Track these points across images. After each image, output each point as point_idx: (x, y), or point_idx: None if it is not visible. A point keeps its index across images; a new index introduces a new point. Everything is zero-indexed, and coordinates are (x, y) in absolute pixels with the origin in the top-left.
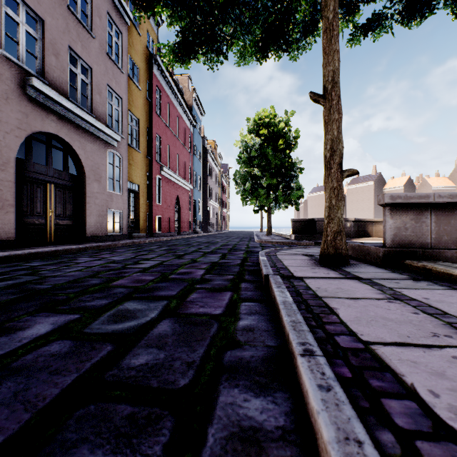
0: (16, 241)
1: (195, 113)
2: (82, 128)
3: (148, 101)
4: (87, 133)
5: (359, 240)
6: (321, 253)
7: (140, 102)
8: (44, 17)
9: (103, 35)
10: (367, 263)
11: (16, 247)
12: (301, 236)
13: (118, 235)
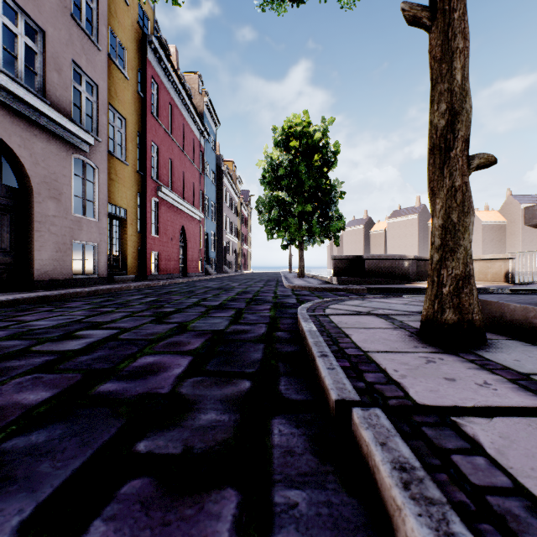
0: None
1: (207, 123)
2: (26, 118)
3: (141, 96)
4: (35, 126)
5: (421, 284)
6: (426, 320)
7: (127, 96)
8: None
9: None
10: (514, 339)
11: None
12: (346, 279)
13: (90, 278)
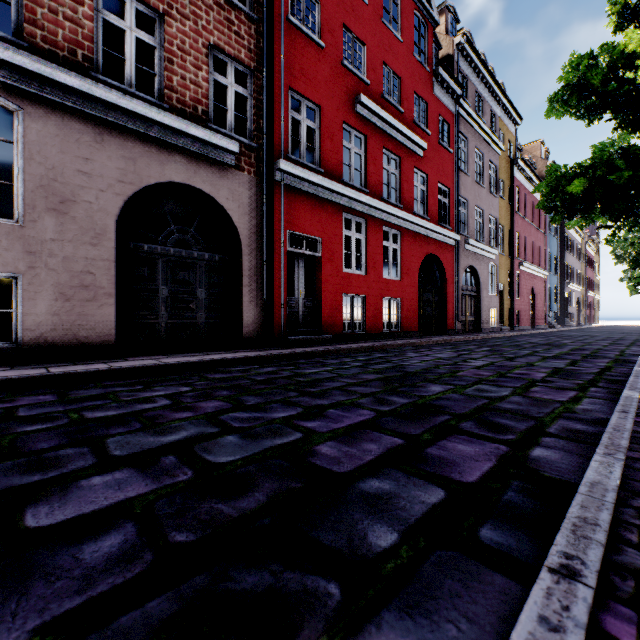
0: (461, 330)
1: None
2: (479, 255)
3: (509, 204)
4: (481, 257)
5: None
6: None
7: (503, 210)
8: (468, 198)
9: (487, 180)
10: None
11: (461, 333)
12: None
13: (494, 328)
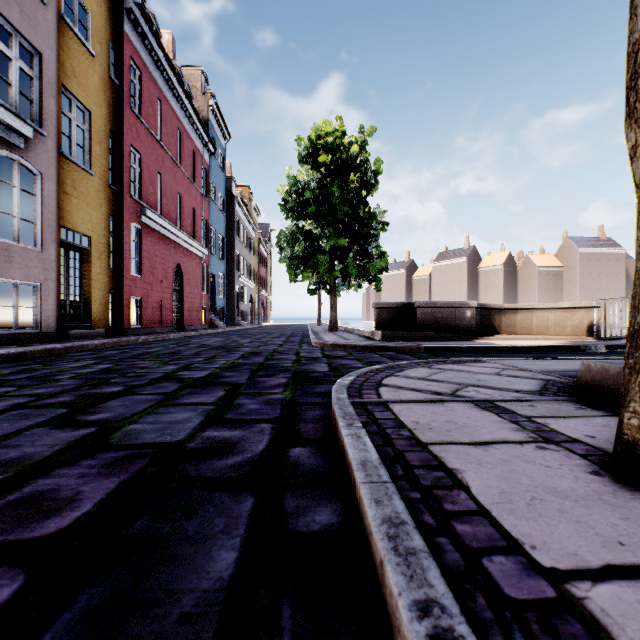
0: None
1: (213, 133)
2: None
3: (114, 82)
4: None
5: (489, 340)
6: None
7: (93, 79)
8: None
9: None
10: None
11: None
12: (393, 334)
13: (27, 333)
